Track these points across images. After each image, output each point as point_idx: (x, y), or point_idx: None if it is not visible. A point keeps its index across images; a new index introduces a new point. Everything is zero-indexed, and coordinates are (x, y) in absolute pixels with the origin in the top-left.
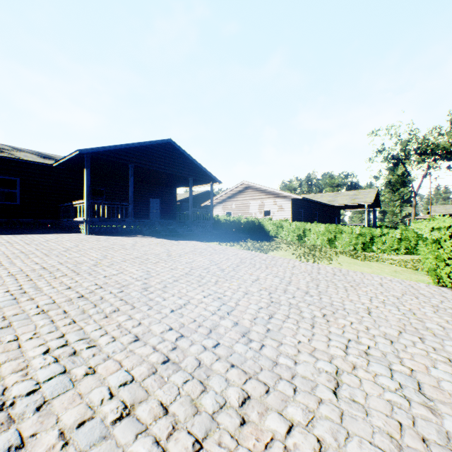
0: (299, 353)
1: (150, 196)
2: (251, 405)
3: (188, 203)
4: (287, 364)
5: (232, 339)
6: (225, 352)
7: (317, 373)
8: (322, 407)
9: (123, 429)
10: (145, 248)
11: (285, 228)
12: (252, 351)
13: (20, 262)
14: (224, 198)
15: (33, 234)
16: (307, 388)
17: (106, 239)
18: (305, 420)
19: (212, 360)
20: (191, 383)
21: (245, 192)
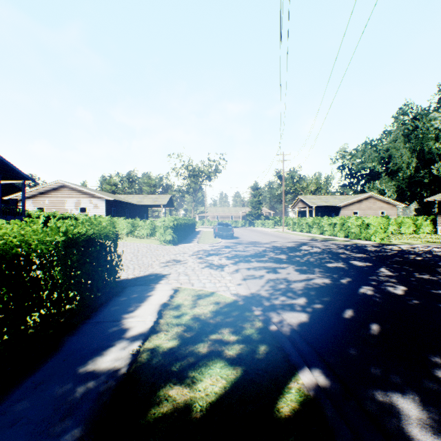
0: None
1: None
2: None
3: None
4: None
5: None
6: None
7: None
8: None
9: None
10: None
11: None
12: None
13: None
14: (35, 194)
15: None
16: None
17: None
18: None
19: None
20: None
21: (61, 190)
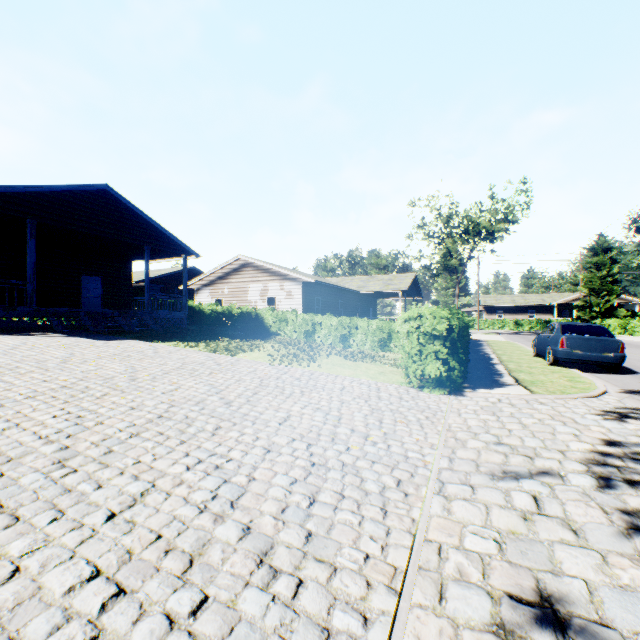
0: (119, 476)
1: (82, 272)
2: None
3: (160, 284)
4: (84, 490)
5: (33, 468)
6: None
7: (116, 496)
8: (72, 533)
9: None
10: (31, 353)
11: (291, 322)
12: (47, 480)
13: None
14: (213, 279)
15: None
16: (77, 515)
17: None
18: (26, 551)
19: None
20: None
21: (242, 271)
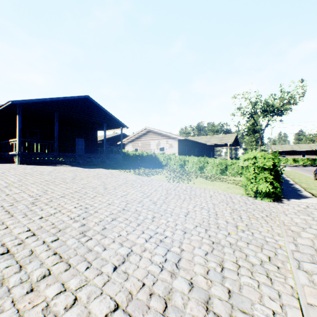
0: (112, 243)
1: (76, 136)
2: (45, 280)
3: (109, 141)
4: (98, 250)
5: (71, 235)
6: (57, 245)
7: (114, 255)
8: (98, 277)
9: None
10: (58, 174)
11: (172, 159)
12: (79, 243)
13: None
14: (133, 139)
15: None
16: (98, 266)
17: (32, 168)
18: (77, 287)
19: (43, 251)
20: (11, 267)
21: (147, 134)
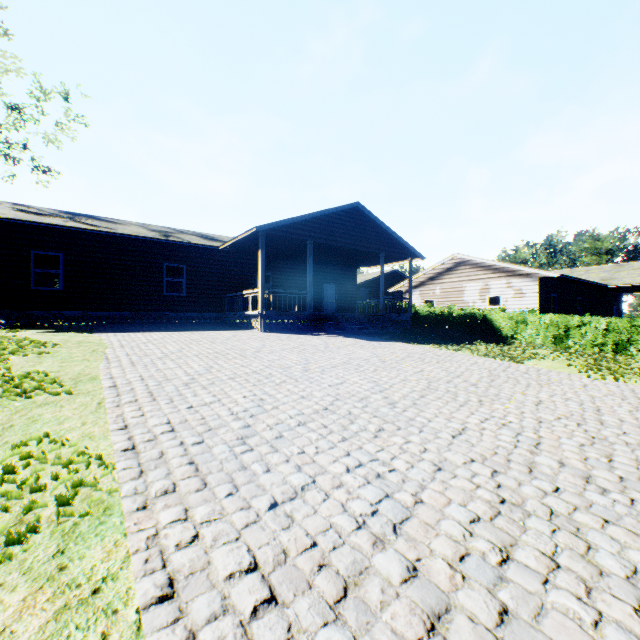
0: None
1: (323, 281)
2: None
3: (367, 288)
4: None
5: (574, 484)
6: (579, 501)
7: None
8: None
9: (520, 574)
10: (345, 351)
11: (530, 324)
12: (620, 505)
13: (225, 363)
14: (422, 280)
15: (206, 330)
16: None
17: (288, 338)
18: None
19: (568, 509)
20: (561, 534)
21: (456, 270)
